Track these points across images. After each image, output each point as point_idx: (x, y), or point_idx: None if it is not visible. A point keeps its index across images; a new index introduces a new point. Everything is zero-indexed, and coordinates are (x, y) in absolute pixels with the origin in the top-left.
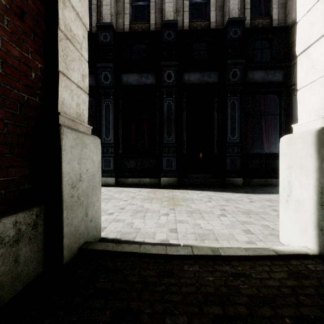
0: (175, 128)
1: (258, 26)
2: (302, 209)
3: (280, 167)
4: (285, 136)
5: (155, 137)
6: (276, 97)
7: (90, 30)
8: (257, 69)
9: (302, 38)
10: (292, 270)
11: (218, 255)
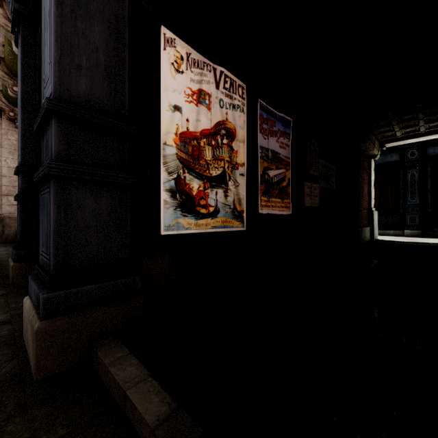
0: (419, 192)
1: None
2: None
3: None
4: None
5: (398, 199)
6: None
7: None
8: None
9: None
10: None
11: (420, 242)
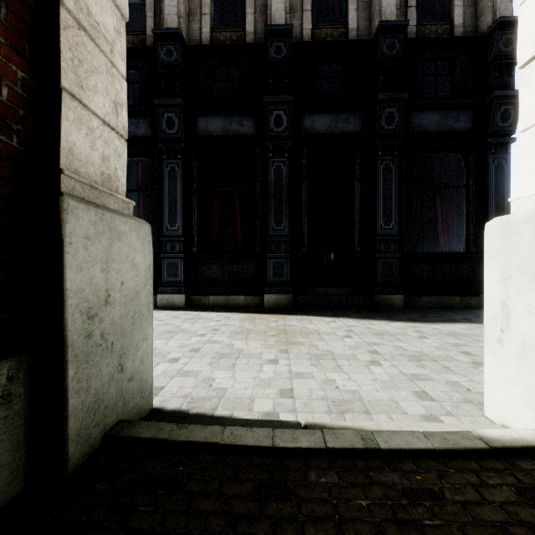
0: (289, 210)
1: (430, 36)
2: (533, 357)
3: (485, 278)
4: (496, 219)
5: (254, 225)
6: (459, 158)
7: (144, 42)
8: (428, 109)
9: (531, 33)
10: (523, 483)
11: (374, 450)
